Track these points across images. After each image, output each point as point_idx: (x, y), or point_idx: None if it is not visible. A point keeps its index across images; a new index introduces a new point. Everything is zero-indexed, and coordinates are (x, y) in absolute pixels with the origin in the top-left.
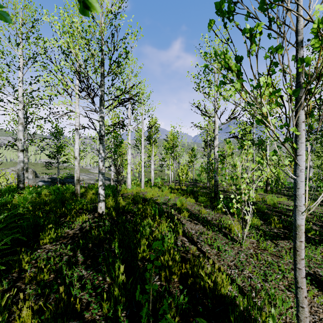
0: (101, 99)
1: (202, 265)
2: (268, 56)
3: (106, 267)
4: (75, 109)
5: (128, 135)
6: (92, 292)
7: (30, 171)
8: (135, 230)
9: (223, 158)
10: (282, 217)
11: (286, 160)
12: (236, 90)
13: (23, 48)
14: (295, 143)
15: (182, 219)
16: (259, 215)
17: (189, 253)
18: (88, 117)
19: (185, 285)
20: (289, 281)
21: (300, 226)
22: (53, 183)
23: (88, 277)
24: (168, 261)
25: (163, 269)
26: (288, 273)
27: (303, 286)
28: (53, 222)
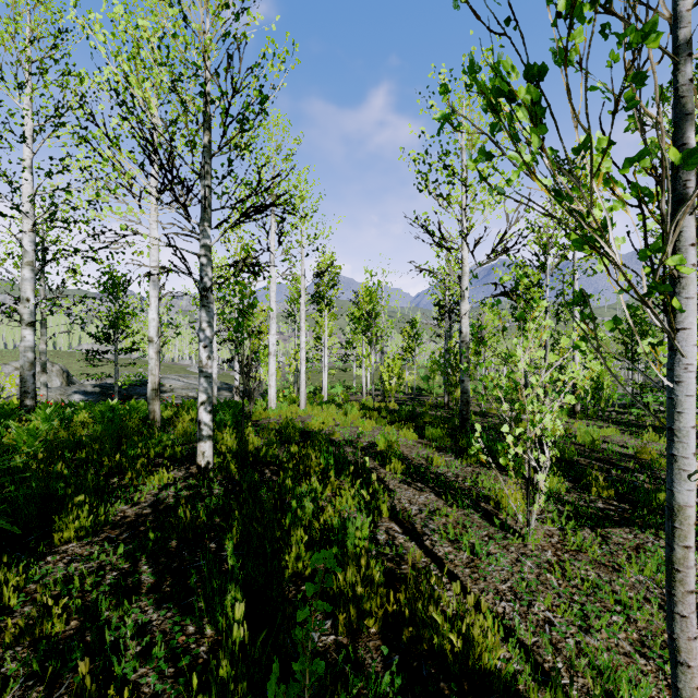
0: (203, 205)
1: (435, 595)
2: (618, 59)
3: (206, 602)
4: (150, 230)
5: (271, 289)
6: (168, 668)
7: (55, 371)
8: (281, 505)
9: (481, 340)
10: (612, 472)
11: (642, 342)
12: (523, 167)
13: (32, 94)
14: (672, 299)
15: (390, 480)
16: (562, 468)
17: (404, 561)
18: (171, 245)
19: (396, 644)
20: (641, 631)
21: (683, 508)
22: (106, 398)
23: (161, 627)
24: (355, 584)
25: (344, 603)
26: (638, 610)
27: (693, 662)
28: (90, 488)
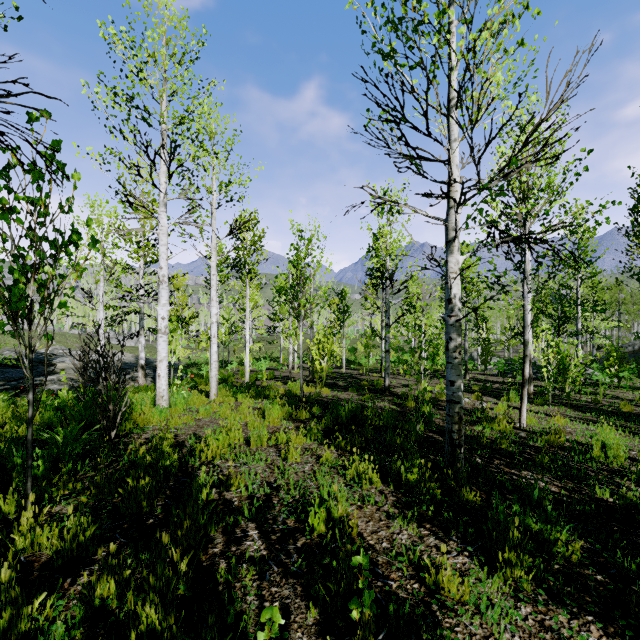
0: None
1: None
2: None
3: None
4: None
5: (160, 242)
6: None
7: None
8: None
9: (476, 315)
10: None
11: None
12: None
13: None
14: None
15: None
16: None
17: None
18: None
19: None
20: None
21: None
22: None
23: None
24: None
25: None
26: None
27: None
28: None
